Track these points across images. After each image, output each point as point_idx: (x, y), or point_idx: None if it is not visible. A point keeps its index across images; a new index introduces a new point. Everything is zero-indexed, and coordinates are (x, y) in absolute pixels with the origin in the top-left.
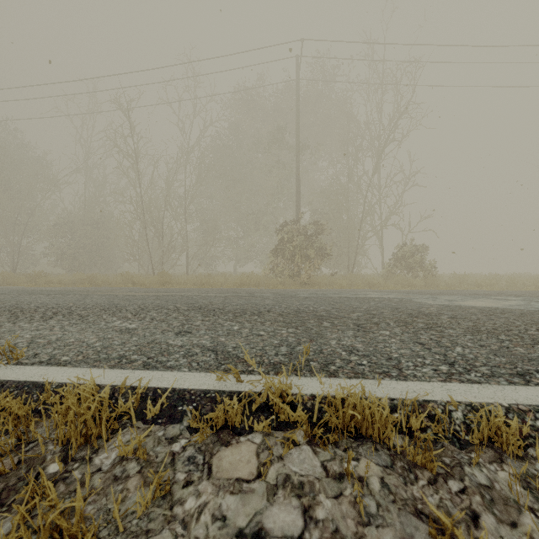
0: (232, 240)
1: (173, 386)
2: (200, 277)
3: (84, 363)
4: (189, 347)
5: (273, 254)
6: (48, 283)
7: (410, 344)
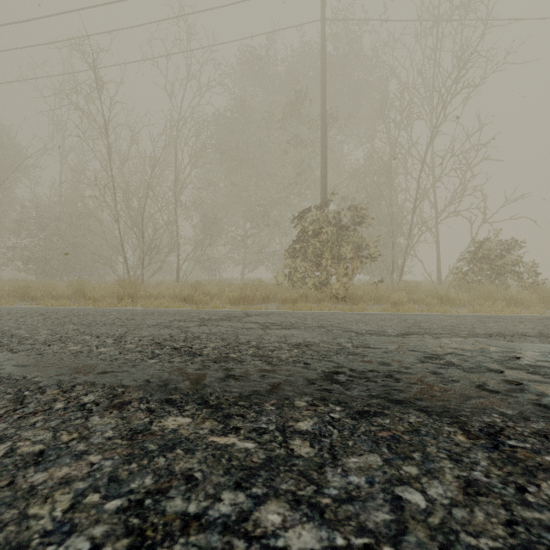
0: (237, 239)
1: None
2: (185, 287)
3: None
4: None
5: (289, 254)
6: None
7: None
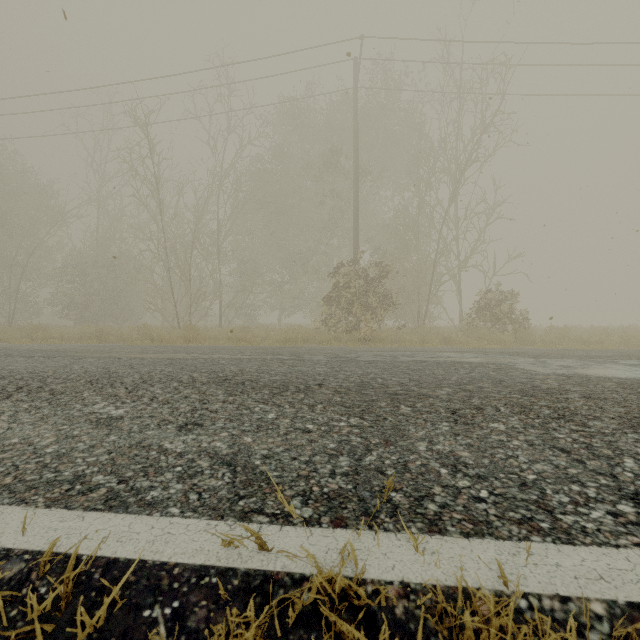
0: (275, 285)
1: (143, 555)
2: (235, 331)
3: (8, 493)
4: (192, 456)
5: (325, 303)
6: (47, 338)
7: (546, 450)
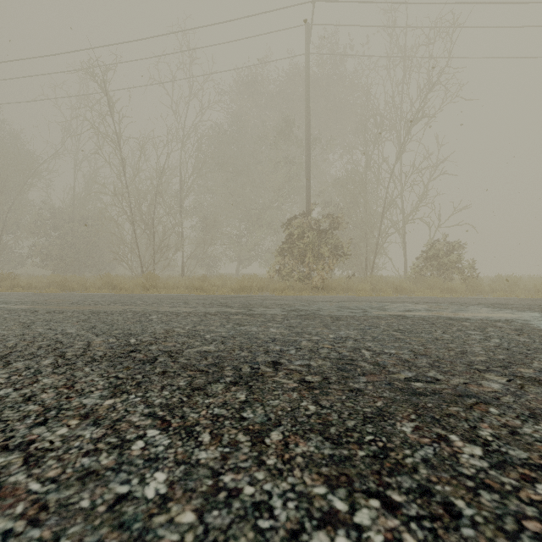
0: (233, 238)
1: None
2: (193, 280)
3: None
4: None
5: (279, 253)
6: (15, 287)
7: None
